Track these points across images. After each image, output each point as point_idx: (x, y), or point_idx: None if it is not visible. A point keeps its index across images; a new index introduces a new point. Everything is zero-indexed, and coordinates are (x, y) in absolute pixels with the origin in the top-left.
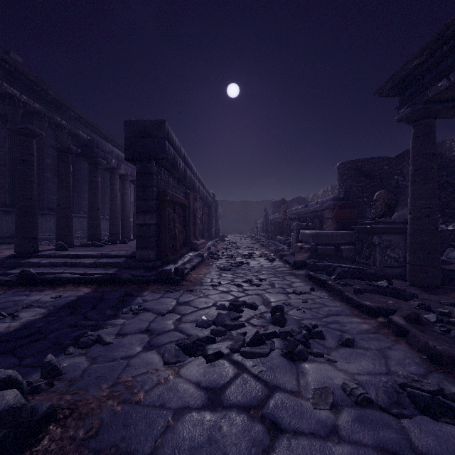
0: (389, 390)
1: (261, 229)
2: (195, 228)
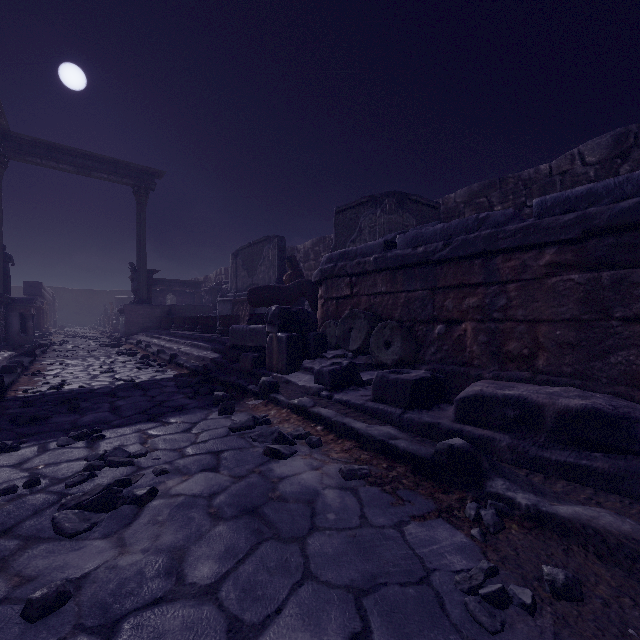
0: (94, 337)
1: (103, 321)
2: (46, 320)
